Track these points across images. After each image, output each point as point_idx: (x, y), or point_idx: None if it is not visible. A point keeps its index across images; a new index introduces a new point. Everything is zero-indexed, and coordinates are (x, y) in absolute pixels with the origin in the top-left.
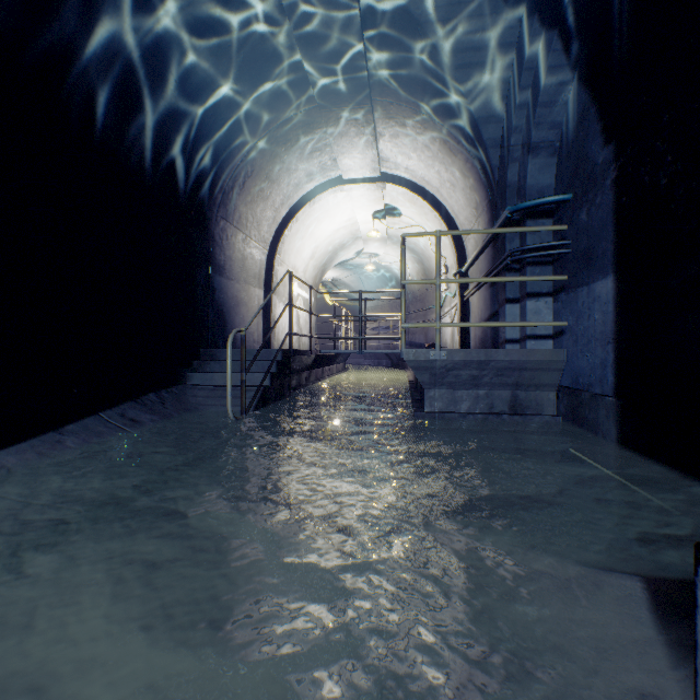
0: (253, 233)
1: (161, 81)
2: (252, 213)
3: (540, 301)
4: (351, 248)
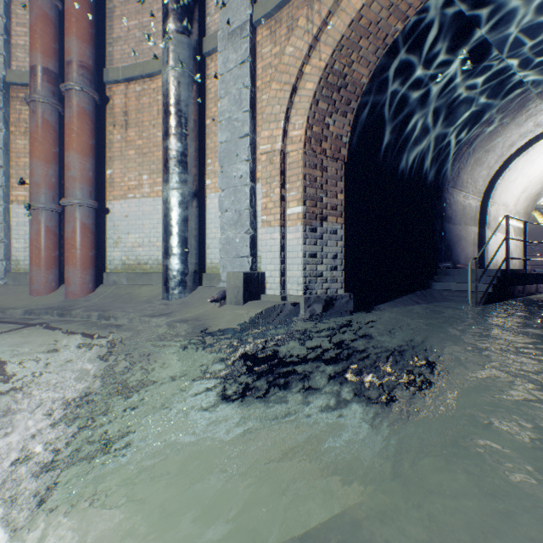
0: (470, 190)
1: (425, 134)
2: (470, 177)
3: None
4: None
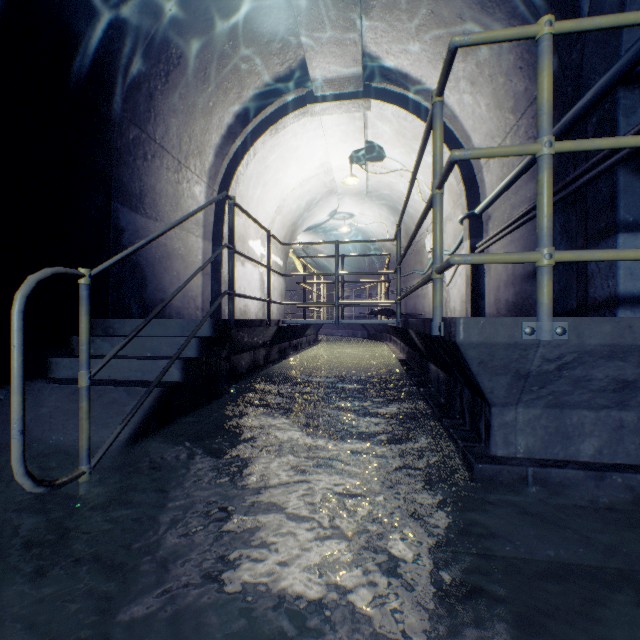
0: (192, 161)
1: None
2: (187, 130)
3: None
4: (324, 206)
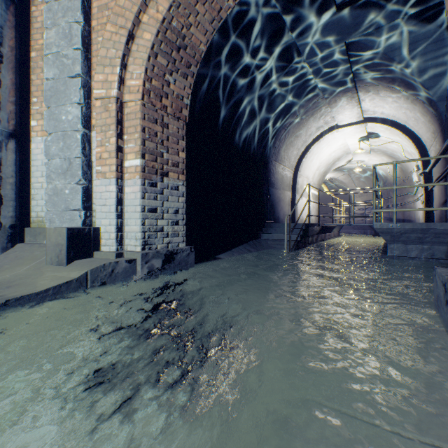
0: (286, 164)
1: (255, 114)
2: (286, 154)
3: None
4: (343, 160)
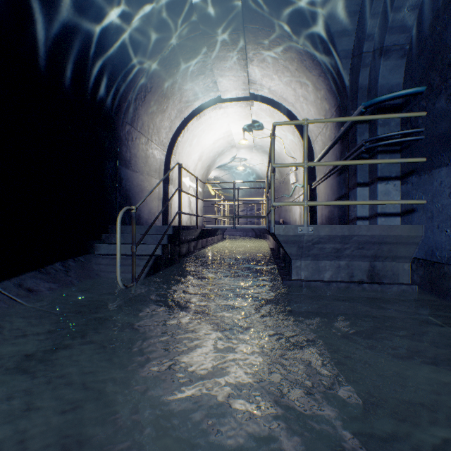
0: (154, 138)
1: None
2: (152, 122)
3: (390, 184)
4: (227, 154)
